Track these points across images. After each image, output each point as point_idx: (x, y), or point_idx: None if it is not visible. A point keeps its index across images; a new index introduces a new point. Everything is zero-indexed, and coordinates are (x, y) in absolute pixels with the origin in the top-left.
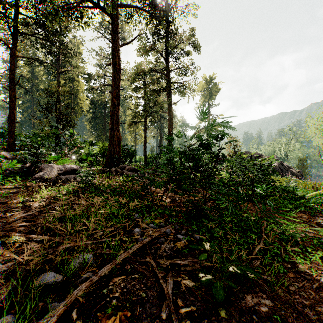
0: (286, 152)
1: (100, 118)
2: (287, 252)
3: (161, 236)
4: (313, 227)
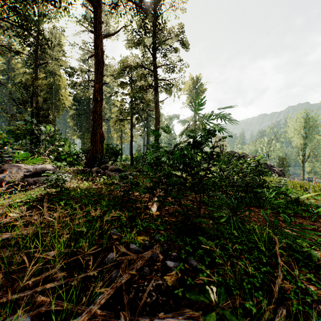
0: (268, 152)
1: (83, 115)
2: (308, 280)
3: (145, 265)
4: (320, 237)
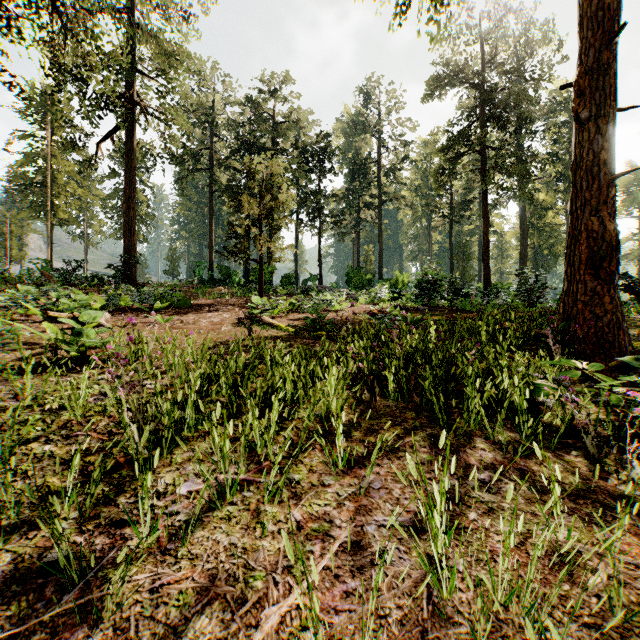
0: None
1: None
2: None
3: None
4: None
